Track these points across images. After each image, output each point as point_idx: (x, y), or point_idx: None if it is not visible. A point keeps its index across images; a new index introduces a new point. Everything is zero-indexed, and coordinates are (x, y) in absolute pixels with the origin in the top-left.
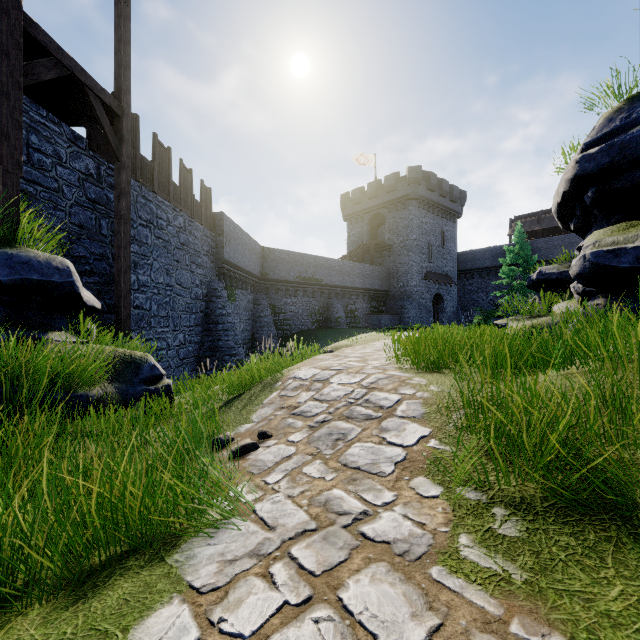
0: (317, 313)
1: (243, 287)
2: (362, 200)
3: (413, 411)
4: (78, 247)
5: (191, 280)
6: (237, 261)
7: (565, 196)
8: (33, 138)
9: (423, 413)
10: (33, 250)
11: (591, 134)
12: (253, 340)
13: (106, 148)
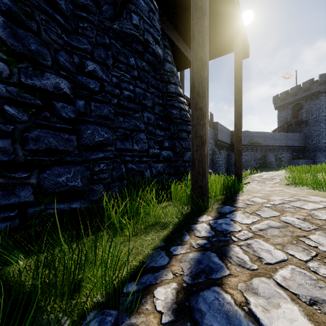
0: (258, 159)
1: (223, 149)
2: (287, 97)
3: (280, 178)
4: None
5: None
6: (222, 139)
7: None
8: None
9: (281, 178)
10: None
11: None
12: (227, 171)
13: None
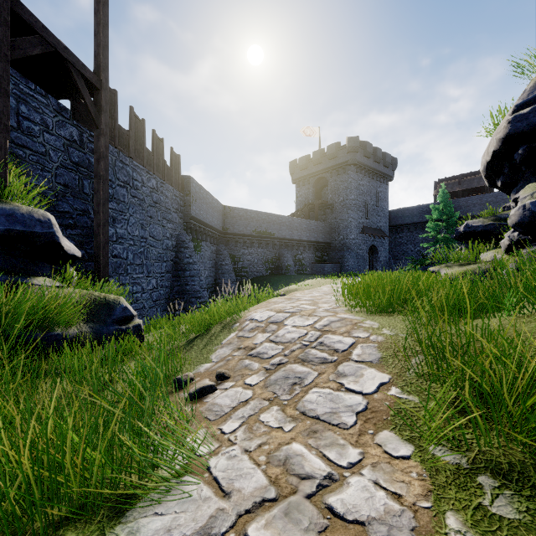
0: (270, 262)
1: (207, 240)
2: (308, 166)
3: (369, 355)
4: (63, 204)
5: (162, 233)
6: (202, 217)
7: (495, 155)
8: (23, 108)
9: (379, 358)
10: (17, 204)
11: (522, 96)
12: (216, 285)
13: (87, 118)
